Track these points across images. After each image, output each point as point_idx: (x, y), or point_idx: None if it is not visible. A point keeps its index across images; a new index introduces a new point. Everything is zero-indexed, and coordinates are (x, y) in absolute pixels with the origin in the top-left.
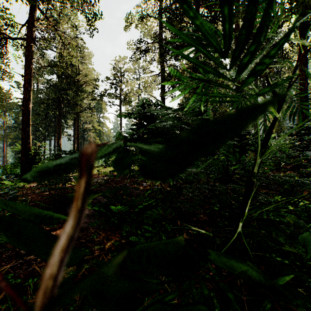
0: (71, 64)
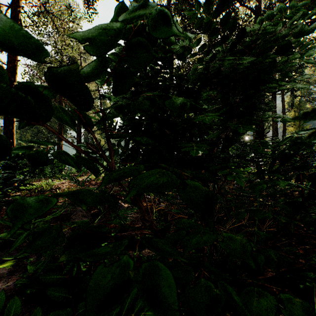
0: (73, 61)
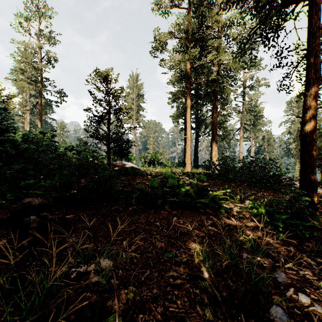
0: None
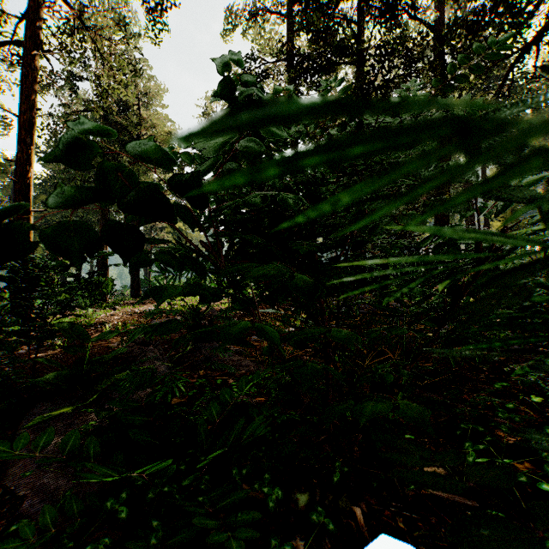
0: (126, 107)
